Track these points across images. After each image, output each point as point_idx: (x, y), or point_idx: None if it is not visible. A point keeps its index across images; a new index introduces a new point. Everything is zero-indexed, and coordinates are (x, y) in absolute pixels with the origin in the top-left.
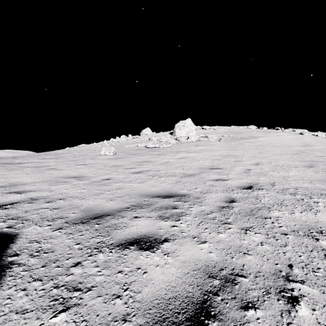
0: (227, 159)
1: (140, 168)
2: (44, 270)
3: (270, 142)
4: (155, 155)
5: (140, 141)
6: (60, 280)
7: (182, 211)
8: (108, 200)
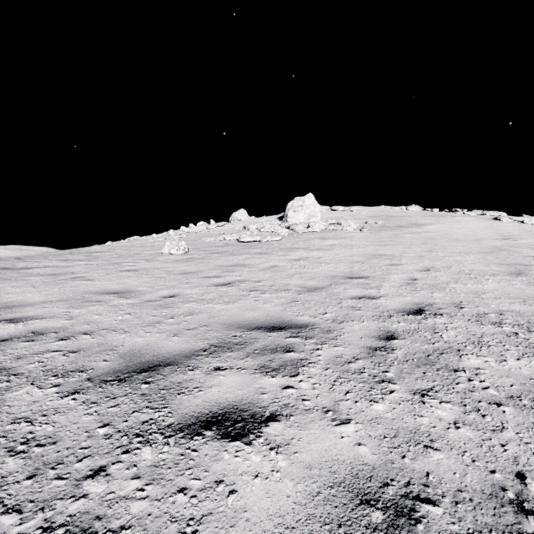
0: (375, 261)
1: (228, 276)
2: (30, 486)
3: (446, 232)
4: (254, 254)
5: (230, 232)
6: (58, 512)
7: (302, 357)
8: (169, 336)
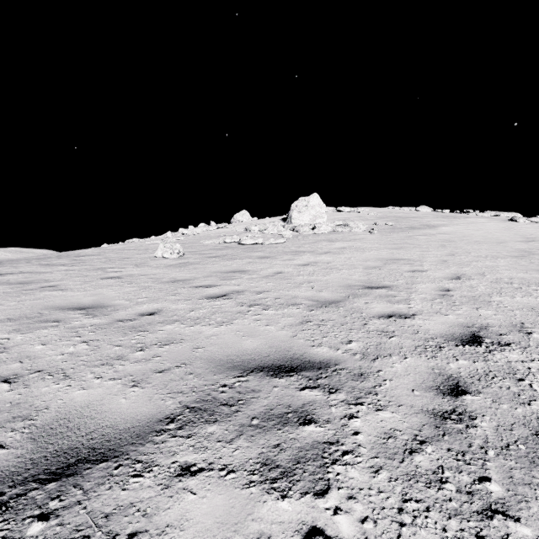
0: (393, 266)
1: (224, 286)
2: None
3: (463, 234)
4: (256, 258)
5: (230, 234)
6: None
7: (330, 436)
8: (126, 386)
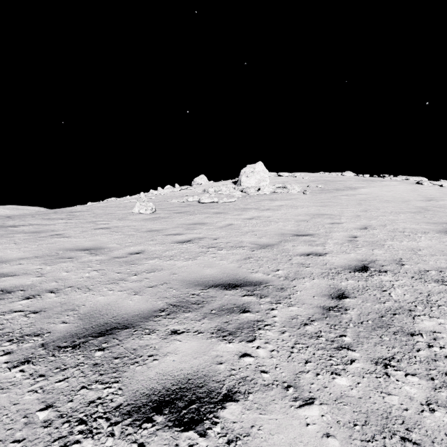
0: (318, 220)
1: (189, 234)
2: None
3: (377, 195)
4: (212, 213)
5: (192, 194)
6: None
7: (258, 318)
8: (130, 294)
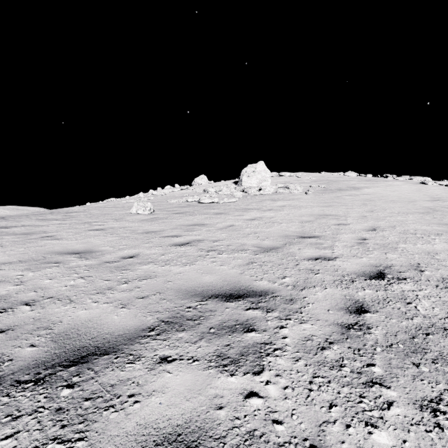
0: (323, 220)
1: (187, 236)
2: None
3: (382, 195)
4: (212, 214)
5: (192, 194)
6: None
7: (266, 339)
8: (117, 307)
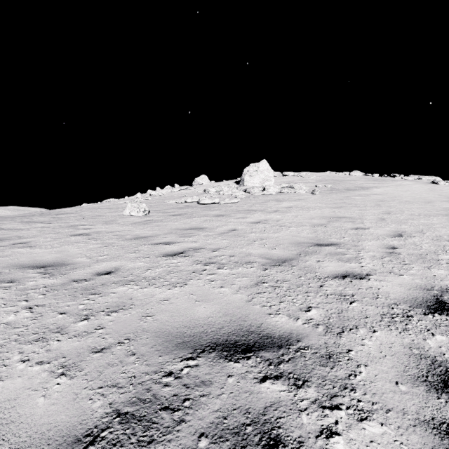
0: (337, 224)
1: (182, 243)
2: None
3: (394, 195)
4: (212, 216)
5: (191, 194)
6: None
7: None
8: (53, 374)
